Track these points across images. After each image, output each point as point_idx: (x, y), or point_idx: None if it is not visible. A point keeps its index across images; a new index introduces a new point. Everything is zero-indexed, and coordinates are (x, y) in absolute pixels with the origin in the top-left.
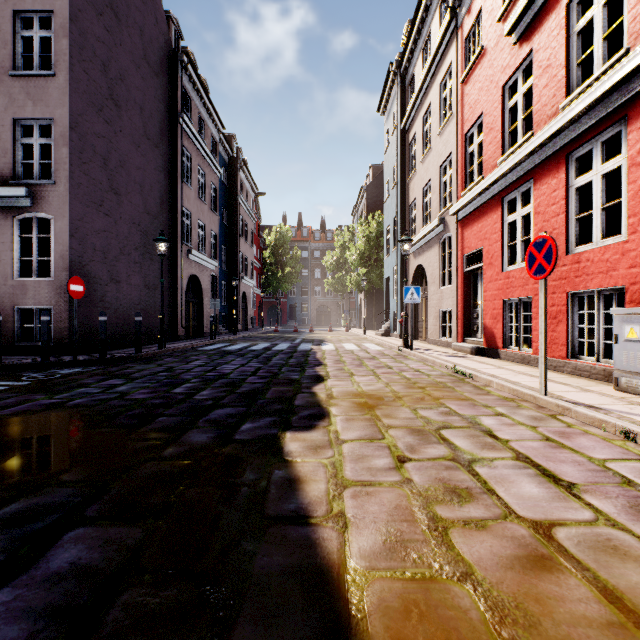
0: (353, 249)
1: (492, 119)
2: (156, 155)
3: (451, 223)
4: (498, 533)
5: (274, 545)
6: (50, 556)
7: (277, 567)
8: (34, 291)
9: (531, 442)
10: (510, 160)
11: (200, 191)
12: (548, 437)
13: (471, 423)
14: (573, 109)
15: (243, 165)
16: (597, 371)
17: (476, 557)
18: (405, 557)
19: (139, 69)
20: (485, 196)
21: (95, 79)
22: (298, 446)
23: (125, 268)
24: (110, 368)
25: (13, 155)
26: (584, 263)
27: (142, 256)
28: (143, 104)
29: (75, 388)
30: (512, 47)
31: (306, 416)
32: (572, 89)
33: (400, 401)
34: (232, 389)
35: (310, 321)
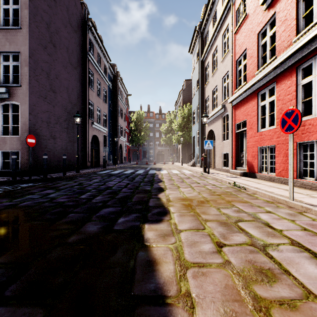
0: (176, 122)
1: (252, 51)
2: (75, 73)
3: (228, 107)
4: (308, 314)
5: None
6: None
7: None
8: (10, 142)
9: (296, 231)
10: (263, 72)
11: (98, 92)
12: (305, 228)
13: (254, 218)
14: (302, 41)
15: (120, 80)
16: (316, 186)
17: None
18: None
19: (66, 28)
20: (248, 92)
21: (42, 32)
22: (153, 234)
23: (59, 131)
24: (48, 183)
25: None
26: (307, 126)
27: (68, 125)
28: (68, 46)
29: (26, 195)
30: (263, 12)
31: (156, 213)
32: (299, 31)
33: (209, 203)
34: (113, 196)
35: (154, 159)
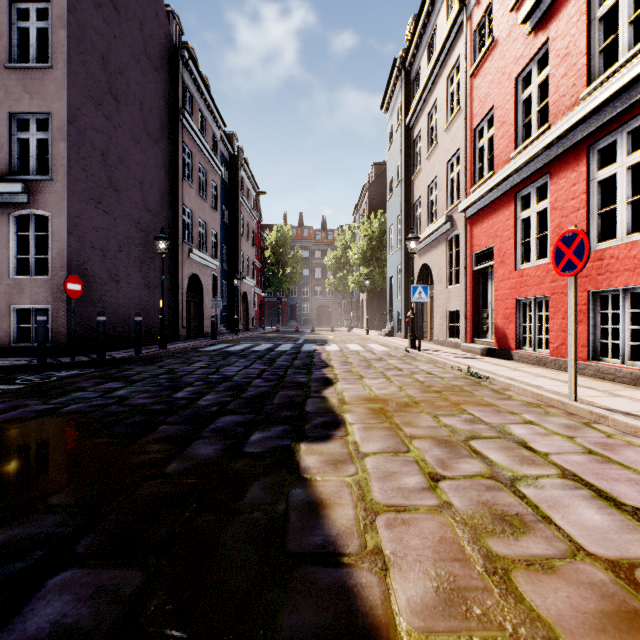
0: (355, 248)
1: (504, 112)
2: (156, 152)
3: (459, 221)
4: (571, 578)
5: (303, 595)
6: (28, 612)
7: (310, 629)
8: (31, 290)
9: (573, 456)
10: (525, 154)
11: (201, 189)
12: (590, 449)
13: (501, 433)
14: (596, 98)
15: (244, 163)
16: (623, 374)
17: (554, 613)
18: (467, 613)
19: (139, 63)
20: (497, 192)
21: (94, 72)
22: (315, 460)
23: (125, 267)
24: (109, 370)
25: (9, 150)
26: (608, 260)
27: (142, 255)
28: (143, 99)
29: (71, 392)
30: (526, 37)
31: (320, 424)
32: (593, 78)
33: (418, 407)
34: (237, 393)
35: (311, 321)
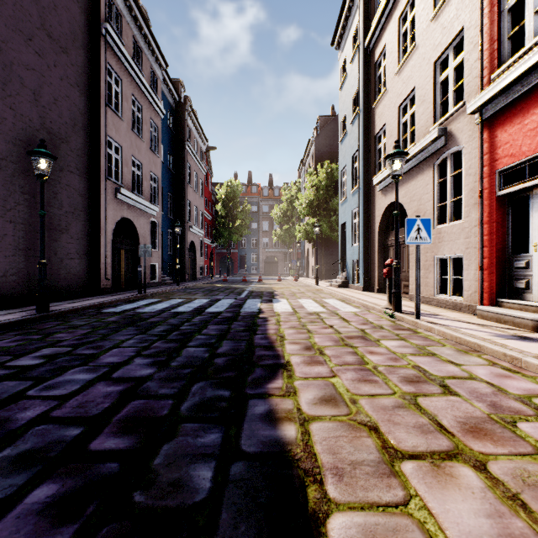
0: (302, 198)
1: None
2: (64, 62)
3: (462, 130)
4: None
5: None
6: None
7: None
8: None
9: None
10: None
11: (136, 126)
12: None
13: None
14: None
15: (190, 111)
16: None
17: None
18: None
19: None
20: None
21: None
22: None
23: (1, 198)
24: None
25: None
26: None
27: (37, 186)
28: None
29: None
30: None
31: None
32: None
33: None
34: None
35: (259, 270)
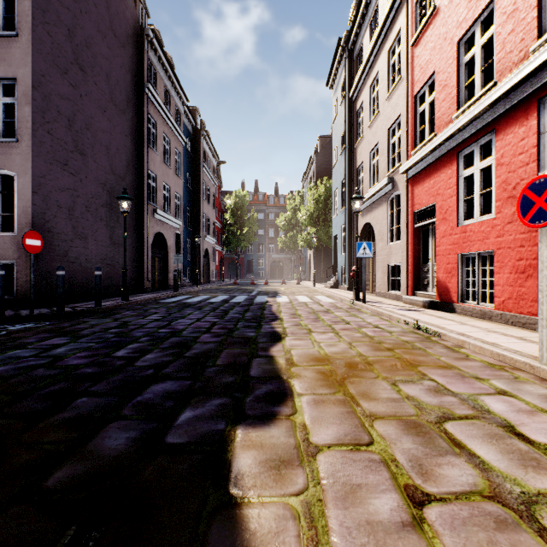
0: (304, 210)
1: (446, 76)
2: (122, 121)
3: (400, 182)
4: None
5: None
6: None
7: None
8: None
9: None
10: (469, 112)
11: (165, 156)
12: None
13: (476, 409)
14: None
15: (205, 135)
16: None
17: None
18: None
19: (105, 39)
20: (438, 152)
21: (59, 43)
22: (252, 461)
23: (91, 225)
24: (63, 323)
25: None
26: None
27: (108, 214)
28: (109, 72)
29: (8, 350)
30: None
31: (263, 396)
32: (544, 30)
33: (372, 370)
34: (181, 351)
35: (265, 274)
